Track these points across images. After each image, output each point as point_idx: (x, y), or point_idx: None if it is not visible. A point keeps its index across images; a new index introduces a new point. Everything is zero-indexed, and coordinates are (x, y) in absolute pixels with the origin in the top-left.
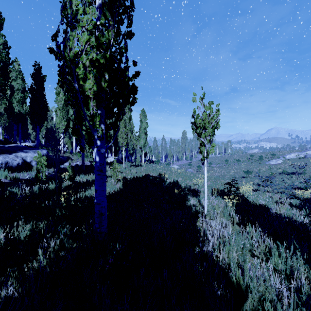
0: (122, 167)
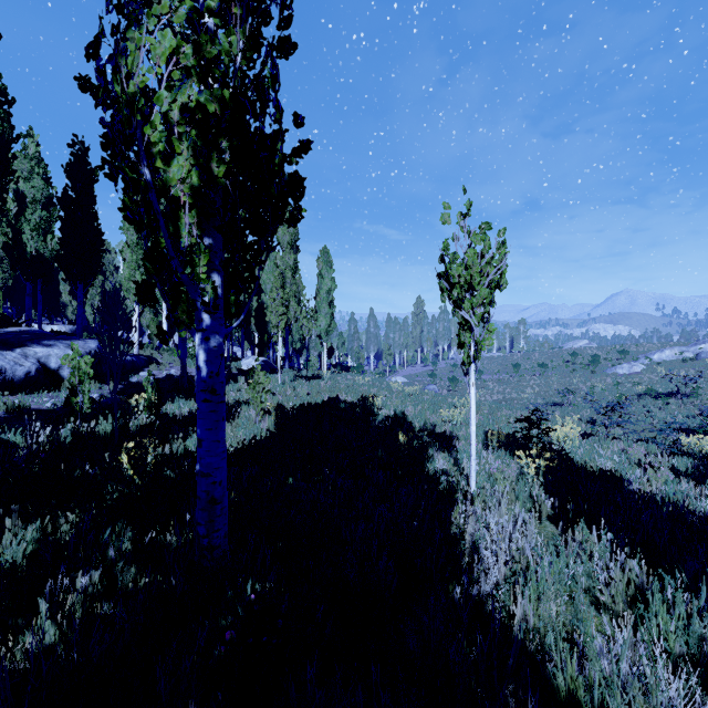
0: (276, 381)
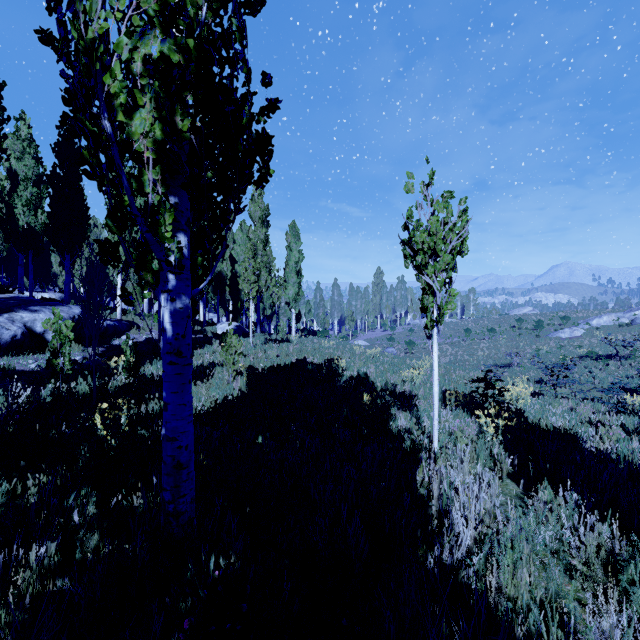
0: (248, 344)
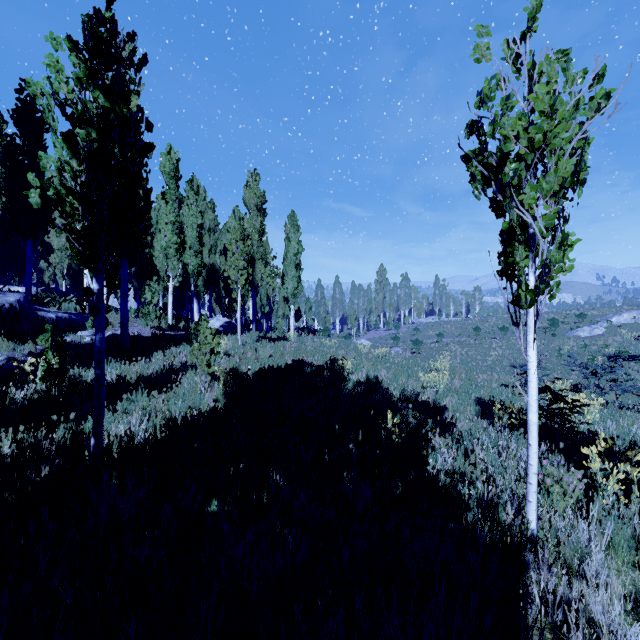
0: (237, 342)
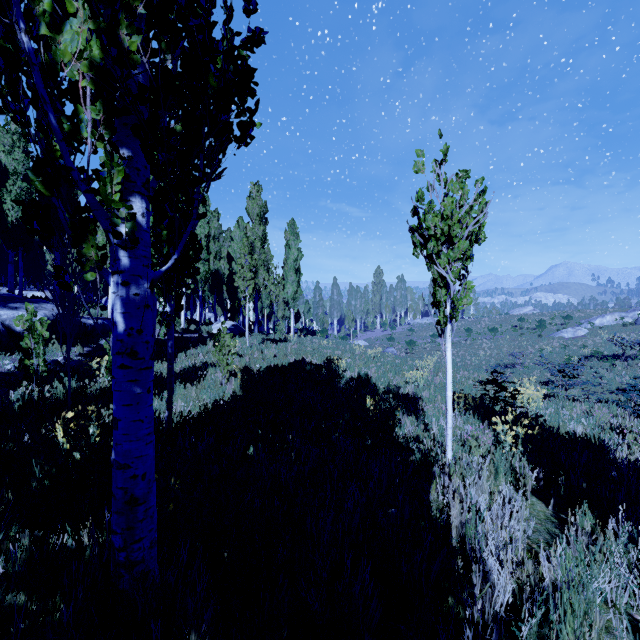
0: (244, 344)
